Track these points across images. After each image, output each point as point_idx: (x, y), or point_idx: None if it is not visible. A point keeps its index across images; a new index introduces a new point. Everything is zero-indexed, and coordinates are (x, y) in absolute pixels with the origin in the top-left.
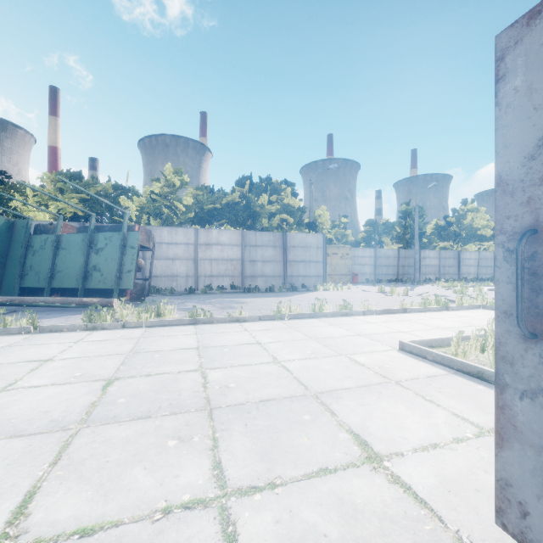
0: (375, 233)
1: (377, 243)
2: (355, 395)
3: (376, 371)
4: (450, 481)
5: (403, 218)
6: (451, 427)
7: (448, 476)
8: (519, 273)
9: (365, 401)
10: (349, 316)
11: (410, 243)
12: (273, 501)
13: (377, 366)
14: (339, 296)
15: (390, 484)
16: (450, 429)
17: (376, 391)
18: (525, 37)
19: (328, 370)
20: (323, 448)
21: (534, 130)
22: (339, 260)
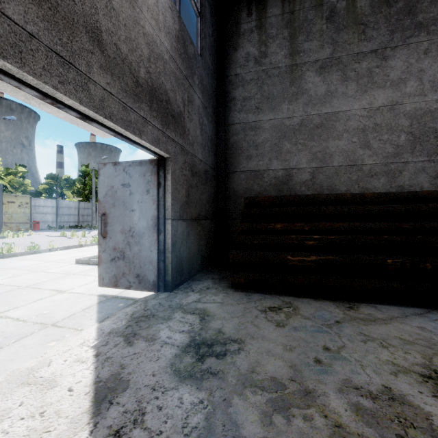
0: (57, 186)
1: (59, 195)
2: (51, 282)
3: (62, 273)
4: (90, 288)
5: (83, 177)
6: (94, 279)
7: (89, 287)
8: (101, 223)
9: (57, 282)
10: (37, 253)
11: (89, 197)
12: (20, 309)
13: (62, 271)
14: (22, 241)
15: (69, 294)
16: (93, 280)
17: (62, 278)
18: (103, 168)
19: (31, 278)
20: (38, 296)
21: (105, 191)
22: (17, 209)
